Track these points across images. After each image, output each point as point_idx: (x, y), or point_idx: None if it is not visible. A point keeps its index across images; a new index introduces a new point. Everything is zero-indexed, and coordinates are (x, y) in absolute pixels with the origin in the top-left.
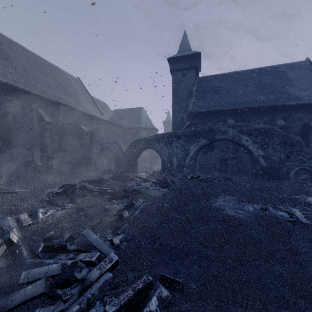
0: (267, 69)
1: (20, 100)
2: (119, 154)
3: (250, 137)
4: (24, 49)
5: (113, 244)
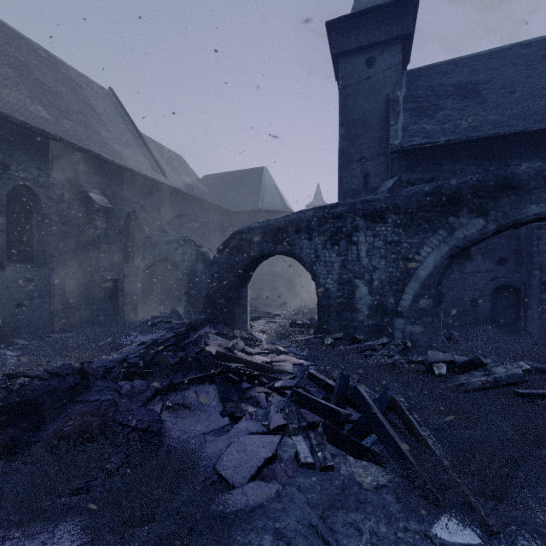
0: None
1: None
2: (197, 272)
3: None
4: None
5: None
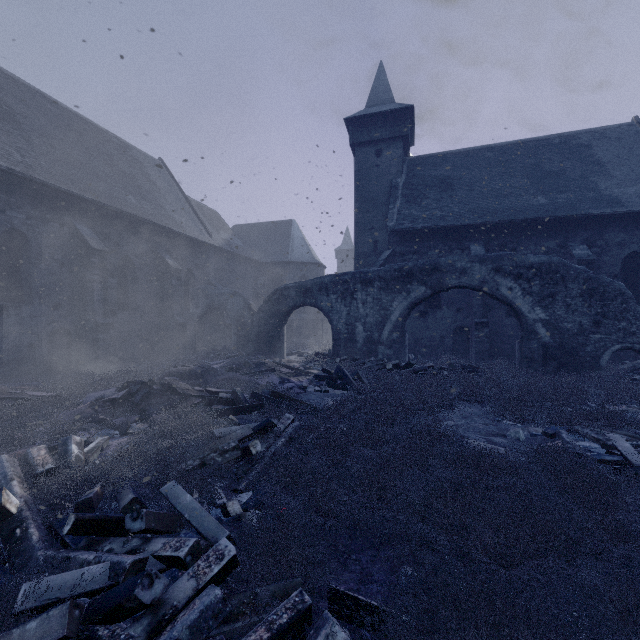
0: (552, 140)
1: (38, 205)
2: (244, 318)
3: (517, 282)
4: (48, 101)
5: (228, 515)
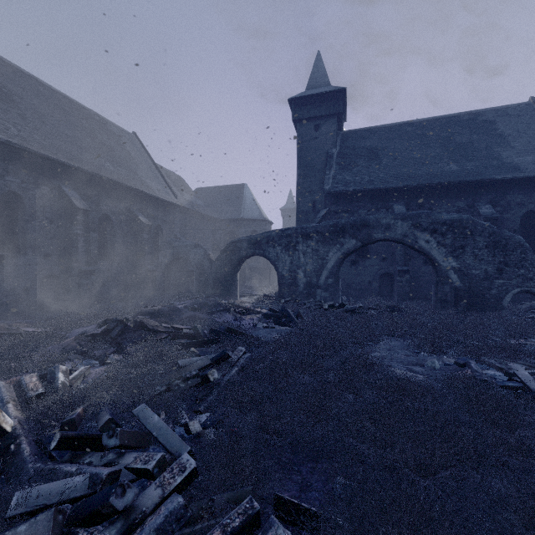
0: (462, 117)
1: (31, 172)
2: (204, 266)
3: (433, 236)
4: (40, 84)
5: (190, 432)
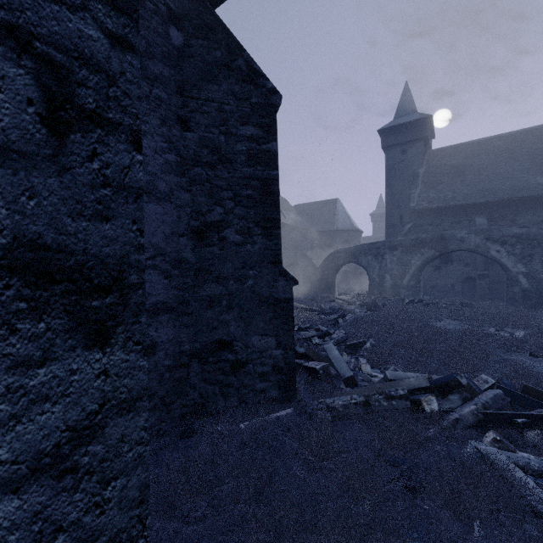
0: None
1: None
2: (309, 271)
3: (503, 247)
4: None
5: None
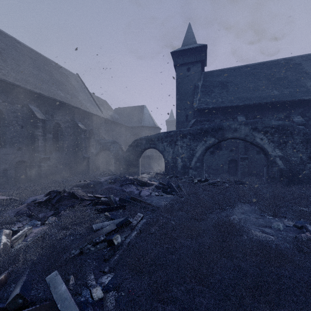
0: (280, 61)
1: (9, 95)
2: (119, 154)
3: (265, 135)
4: (18, 42)
5: (93, 299)
